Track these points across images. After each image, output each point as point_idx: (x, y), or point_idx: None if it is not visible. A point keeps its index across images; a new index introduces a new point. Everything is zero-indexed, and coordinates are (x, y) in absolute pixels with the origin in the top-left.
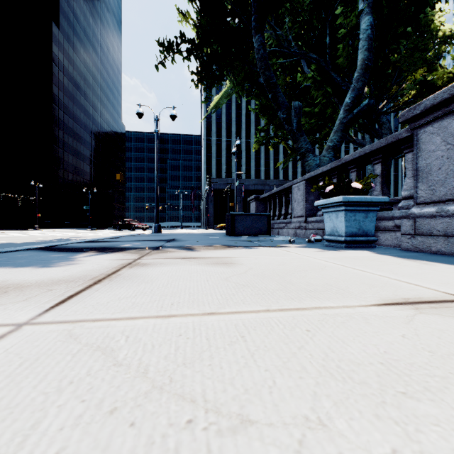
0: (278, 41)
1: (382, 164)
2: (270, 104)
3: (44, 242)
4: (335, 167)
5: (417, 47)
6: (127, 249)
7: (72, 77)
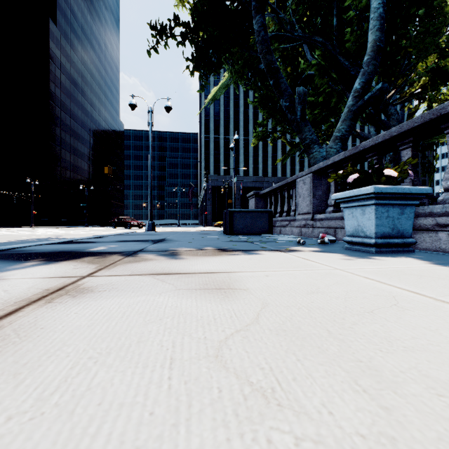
0: (280, 24)
1: (413, 149)
2: (271, 94)
3: (21, 242)
4: (350, 155)
5: (429, 31)
6: (92, 255)
7: (69, 74)
